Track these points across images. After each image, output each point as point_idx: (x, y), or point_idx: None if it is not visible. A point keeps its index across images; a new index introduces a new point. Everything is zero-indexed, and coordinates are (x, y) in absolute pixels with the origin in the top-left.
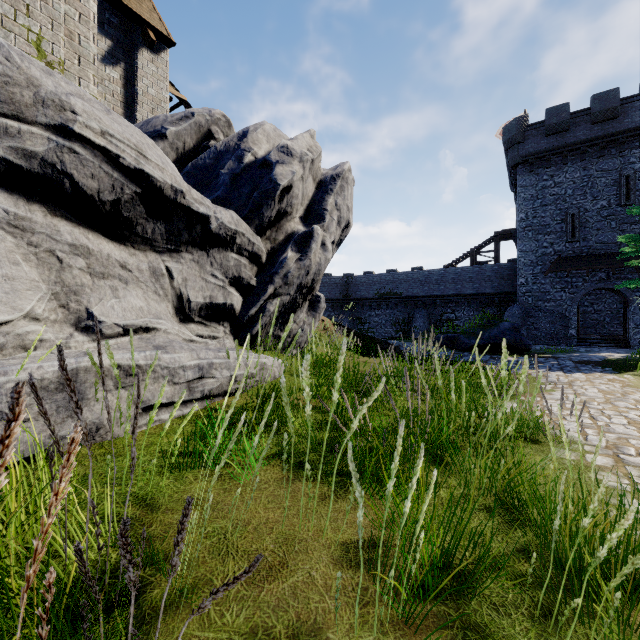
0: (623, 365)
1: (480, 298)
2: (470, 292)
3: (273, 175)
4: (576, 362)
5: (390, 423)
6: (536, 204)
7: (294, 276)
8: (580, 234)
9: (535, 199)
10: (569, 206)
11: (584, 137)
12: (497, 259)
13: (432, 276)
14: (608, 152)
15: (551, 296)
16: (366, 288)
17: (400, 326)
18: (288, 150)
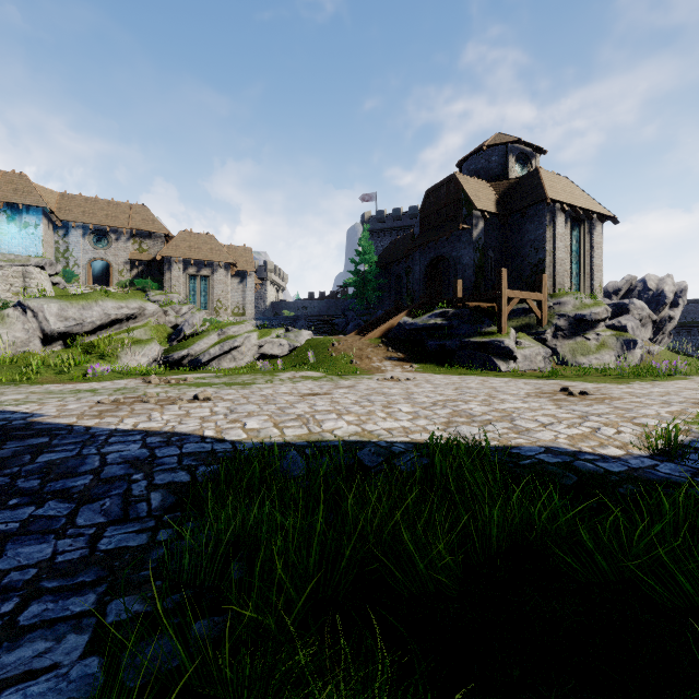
0: None
1: None
2: None
3: (664, 300)
4: None
5: None
6: None
7: (668, 328)
8: None
9: None
10: None
11: None
12: None
13: None
14: None
15: None
16: None
17: None
18: (667, 290)
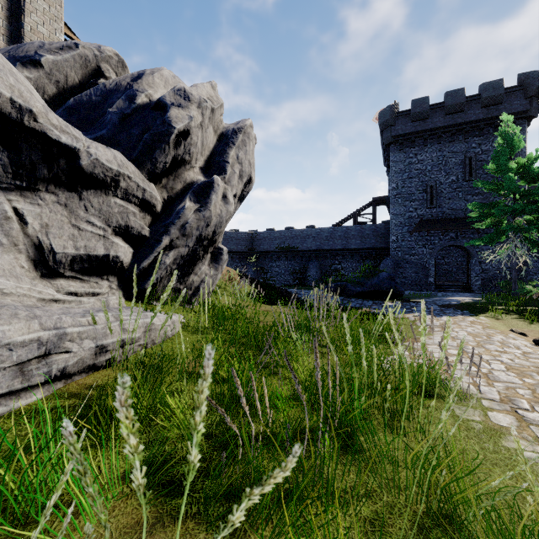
0: (476, 308)
1: (361, 252)
2: (353, 247)
3: (167, 117)
4: (440, 306)
5: (292, 389)
6: (404, 176)
7: (193, 227)
8: (437, 202)
9: (403, 172)
10: (429, 179)
11: (440, 125)
12: (374, 220)
13: (323, 233)
14: (457, 138)
15: (415, 251)
16: (268, 242)
17: (297, 275)
18: (185, 94)
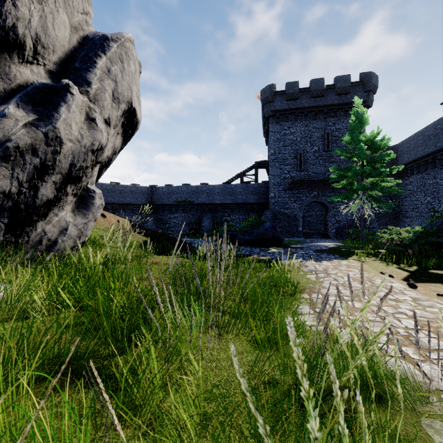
0: (342, 252)
1: (246, 206)
2: (240, 202)
3: None
4: (315, 251)
5: None
6: (280, 145)
7: (24, 149)
8: (304, 167)
9: (280, 141)
10: (298, 148)
11: (306, 105)
12: (256, 180)
13: (215, 189)
14: (318, 117)
15: (289, 205)
16: (167, 196)
17: (192, 226)
18: None
